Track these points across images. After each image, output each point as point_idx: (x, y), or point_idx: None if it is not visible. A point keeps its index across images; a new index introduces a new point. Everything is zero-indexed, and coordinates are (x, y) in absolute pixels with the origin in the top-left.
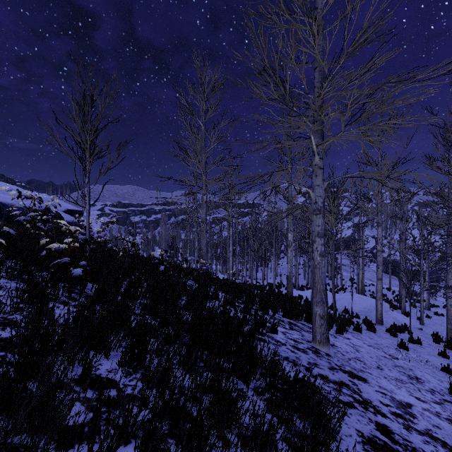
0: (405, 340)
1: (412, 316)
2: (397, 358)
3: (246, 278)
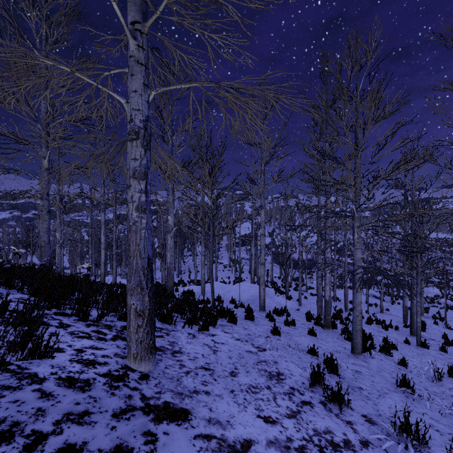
0: (282, 324)
1: (294, 298)
2: (265, 349)
3: None
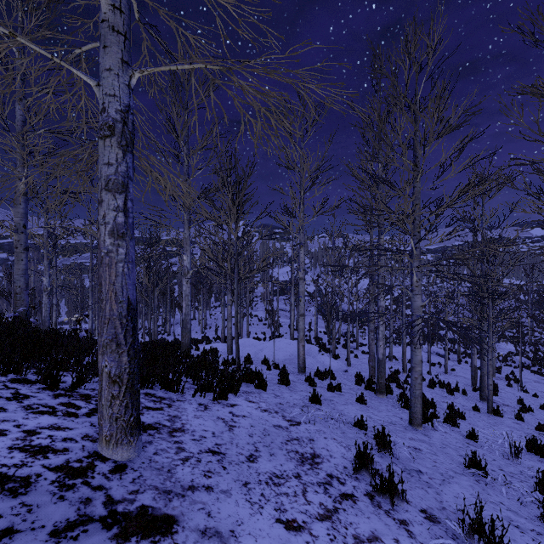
0: (325, 389)
1: (342, 357)
2: (299, 423)
3: (165, 336)
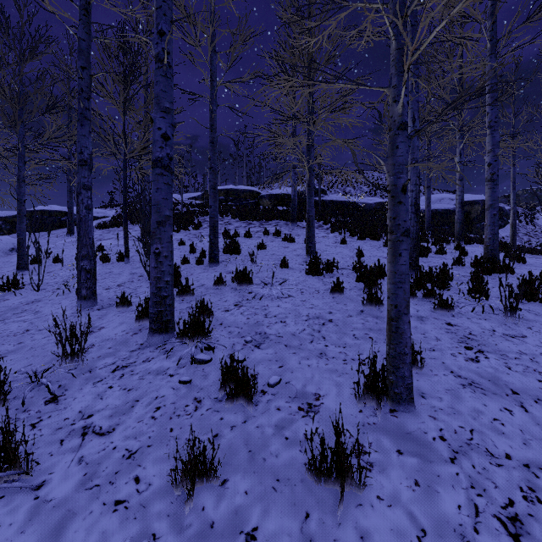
0: None
1: None
2: None
3: None
